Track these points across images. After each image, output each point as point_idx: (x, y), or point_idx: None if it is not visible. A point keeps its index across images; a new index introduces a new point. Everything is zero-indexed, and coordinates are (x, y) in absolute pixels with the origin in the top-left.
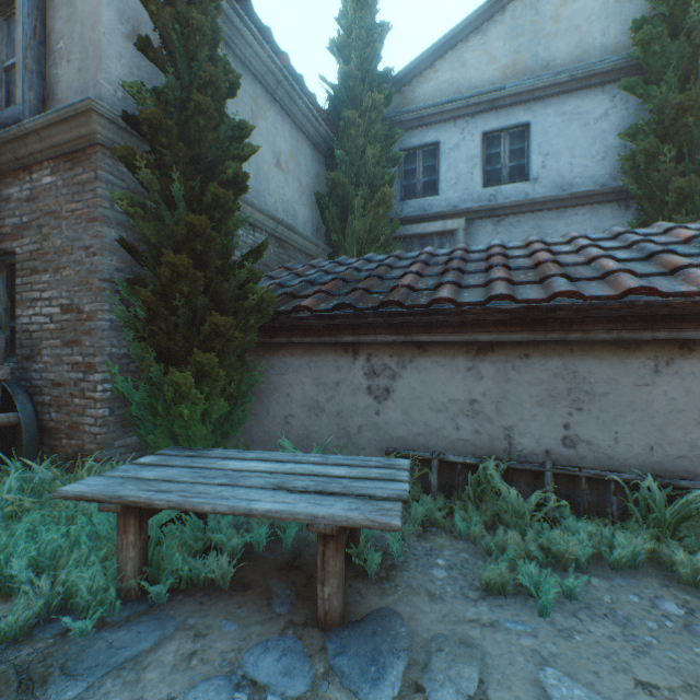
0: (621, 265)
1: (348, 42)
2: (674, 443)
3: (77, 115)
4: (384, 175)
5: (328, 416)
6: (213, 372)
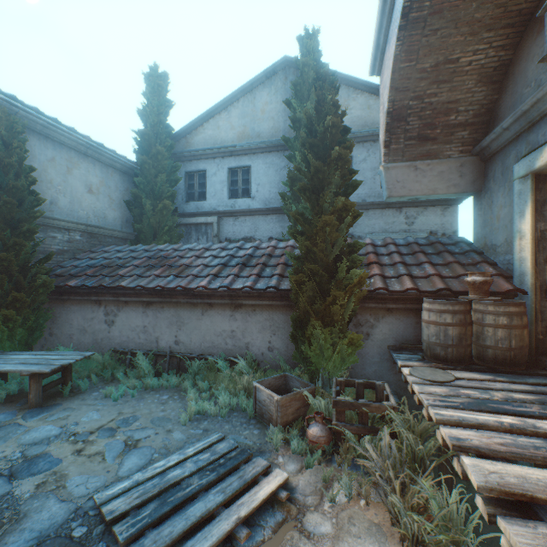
0: (197, 271)
1: (144, 113)
2: (208, 342)
3: None
4: (168, 191)
5: (89, 334)
6: (15, 317)
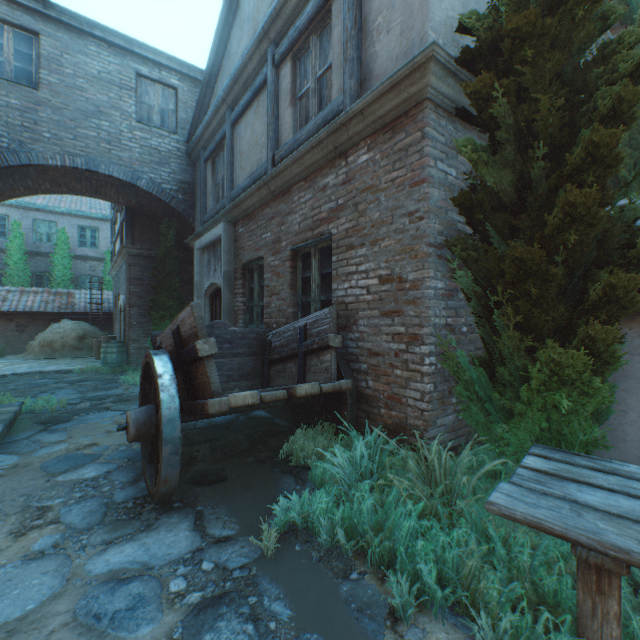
0: None
1: None
2: None
3: (410, 73)
4: None
5: None
6: (604, 351)
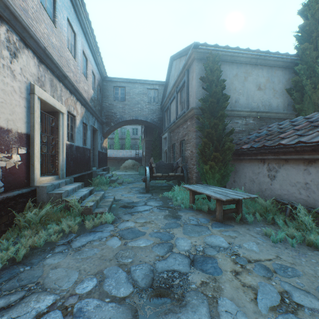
0: None
1: (304, 9)
2: None
3: (191, 110)
4: None
5: (255, 184)
6: (214, 166)
